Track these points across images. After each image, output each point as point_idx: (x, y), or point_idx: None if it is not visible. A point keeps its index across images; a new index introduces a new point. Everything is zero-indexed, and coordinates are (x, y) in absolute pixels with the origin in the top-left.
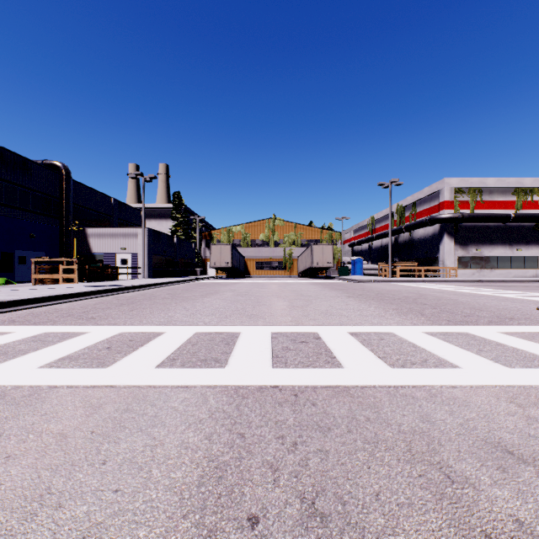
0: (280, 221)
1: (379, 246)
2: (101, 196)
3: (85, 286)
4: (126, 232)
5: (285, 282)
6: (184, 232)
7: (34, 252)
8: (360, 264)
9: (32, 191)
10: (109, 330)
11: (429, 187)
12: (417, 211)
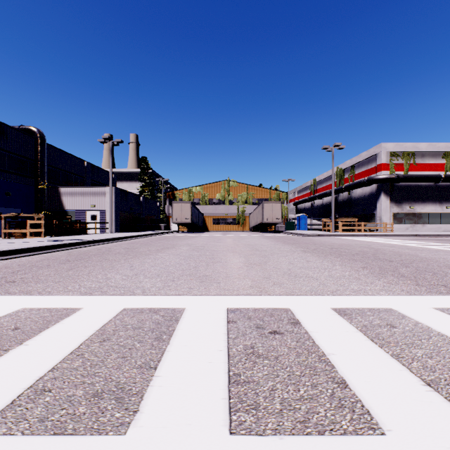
0: (234, 182)
1: (320, 204)
2: (75, 159)
3: (46, 241)
4: (96, 191)
5: (239, 236)
6: (151, 192)
7: (10, 208)
8: (304, 220)
9: (8, 153)
10: (8, 304)
11: (367, 151)
12: (355, 173)
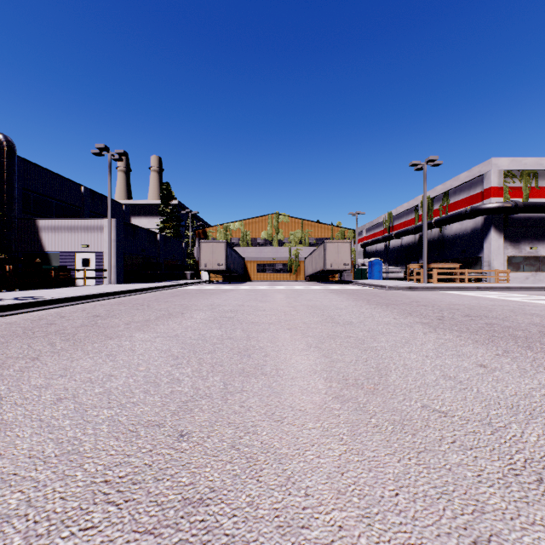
0: (284, 216)
1: (398, 245)
2: (66, 183)
3: None
4: (89, 225)
5: (294, 289)
6: (174, 230)
7: None
8: (379, 267)
9: None
10: None
11: (469, 171)
12: (450, 203)
